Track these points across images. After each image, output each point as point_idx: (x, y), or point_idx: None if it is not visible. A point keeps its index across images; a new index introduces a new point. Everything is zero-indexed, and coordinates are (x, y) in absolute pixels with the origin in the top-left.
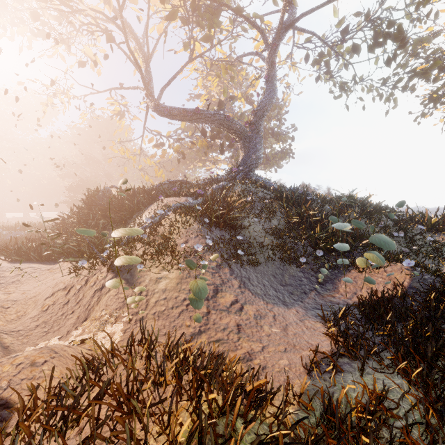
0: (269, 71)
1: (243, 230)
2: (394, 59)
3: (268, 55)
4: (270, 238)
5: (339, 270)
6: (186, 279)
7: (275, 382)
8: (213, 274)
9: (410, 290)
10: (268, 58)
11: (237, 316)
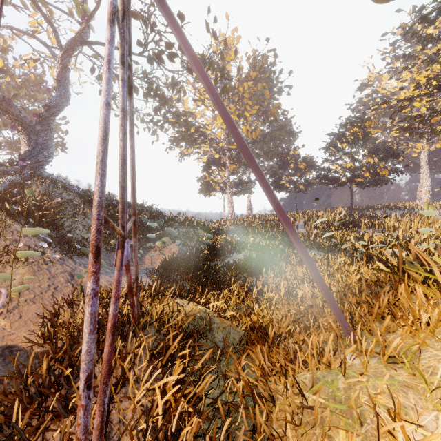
0: (62, 72)
1: (66, 229)
2: (160, 112)
3: (60, 56)
4: None
5: (143, 252)
6: (39, 272)
7: None
8: (61, 265)
9: (179, 255)
10: (61, 59)
11: None
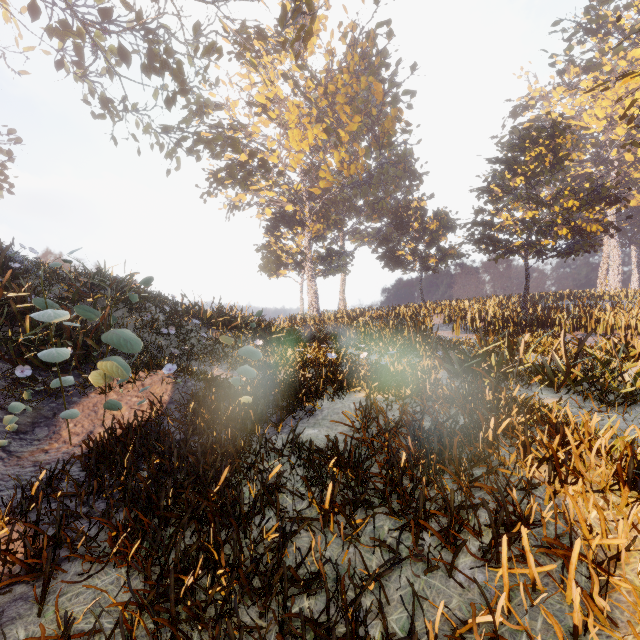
0: None
1: None
2: (174, 102)
3: None
4: None
5: (67, 398)
6: None
7: None
8: None
9: (171, 406)
10: None
11: None
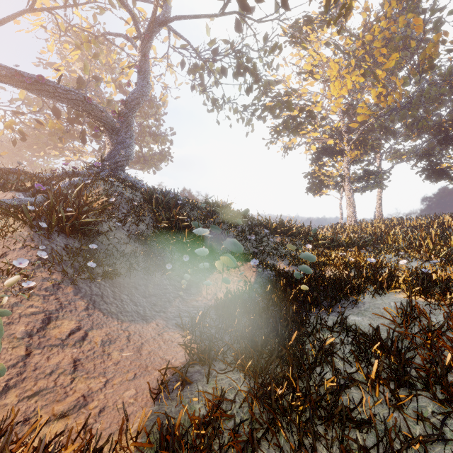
0: (142, 63)
1: (101, 237)
2: (251, 90)
3: (140, 45)
4: (135, 244)
5: (204, 274)
6: None
7: (113, 425)
8: (45, 297)
9: (255, 285)
10: (141, 48)
11: (76, 349)
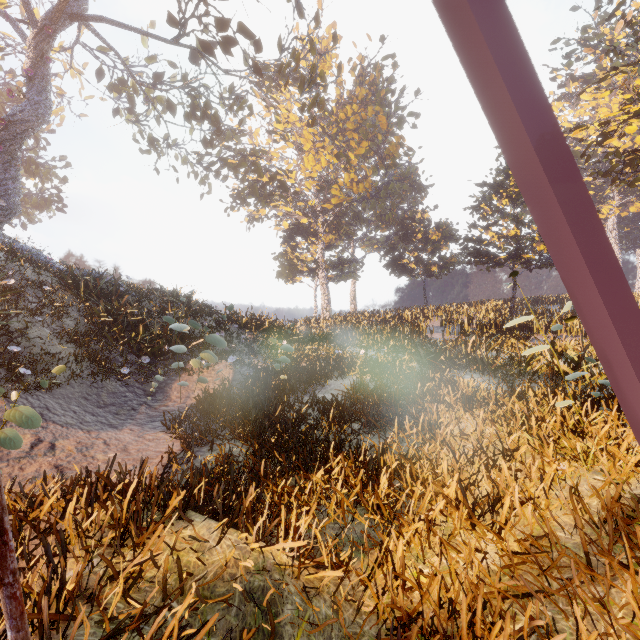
0: (36, 65)
1: (14, 336)
2: (211, 144)
3: (33, 36)
4: (69, 346)
5: (169, 377)
6: None
7: None
8: None
9: (234, 382)
10: (35, 42)
11: (50, 458)
